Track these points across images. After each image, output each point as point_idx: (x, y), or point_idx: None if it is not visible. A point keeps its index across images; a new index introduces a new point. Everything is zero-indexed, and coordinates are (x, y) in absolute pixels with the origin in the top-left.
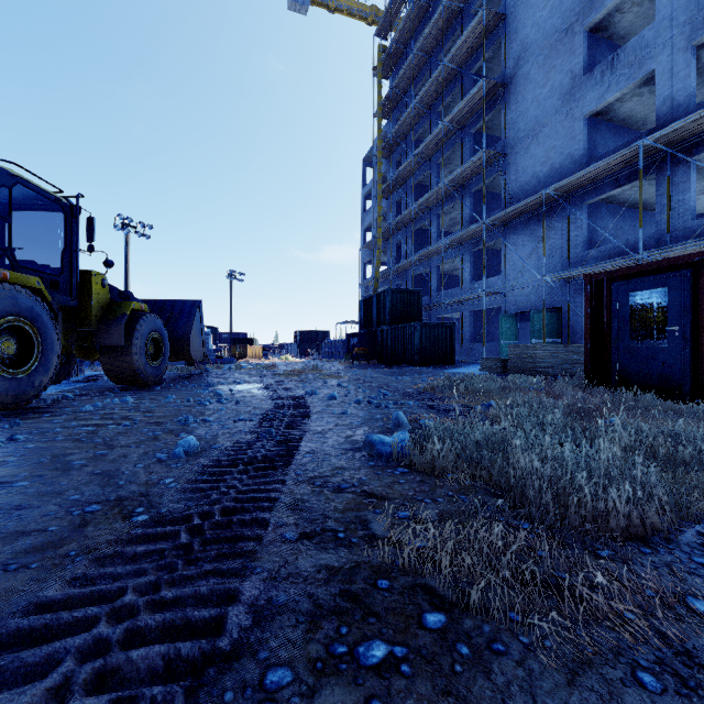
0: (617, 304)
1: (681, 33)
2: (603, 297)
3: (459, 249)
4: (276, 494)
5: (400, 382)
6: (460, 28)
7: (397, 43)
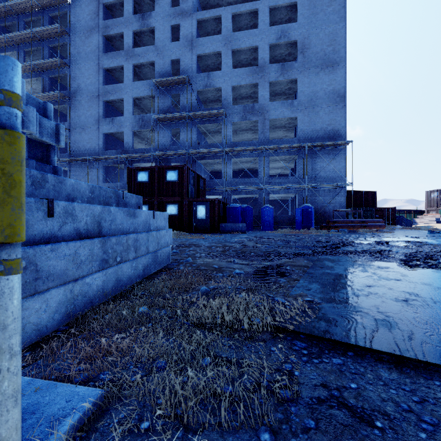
0: None
1: (130, 125)
2: None
3: None
4: None
5: None
6: (42, 47)
7: None
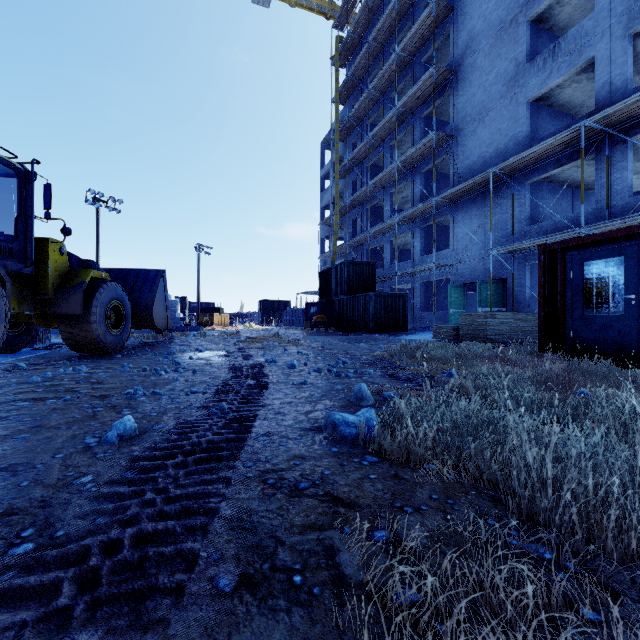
0: (571, 273)
1: (619, 22)
2: (557, 266)
3: (410, 224)
4: (216, 500)
5: (358, 349)
6: (411, 20)
7: (353, 34)
